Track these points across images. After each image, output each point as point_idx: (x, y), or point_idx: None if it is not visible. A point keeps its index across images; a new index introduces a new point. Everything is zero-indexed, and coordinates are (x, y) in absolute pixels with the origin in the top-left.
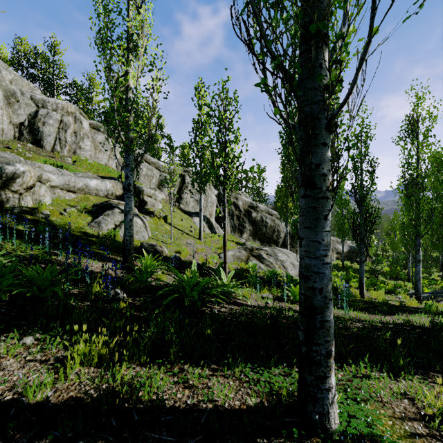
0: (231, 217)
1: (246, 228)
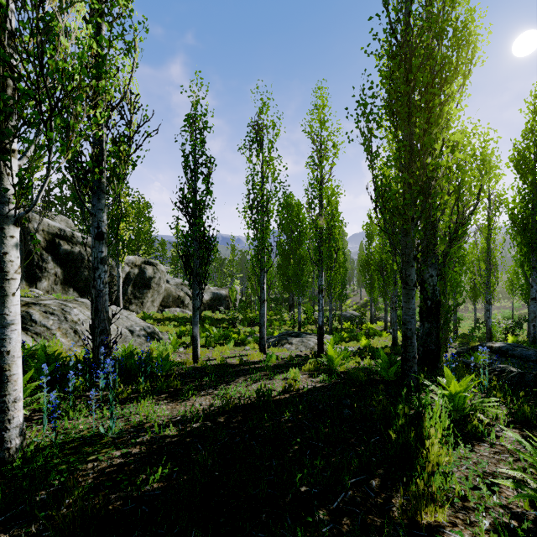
0: None
1: (47, 272)
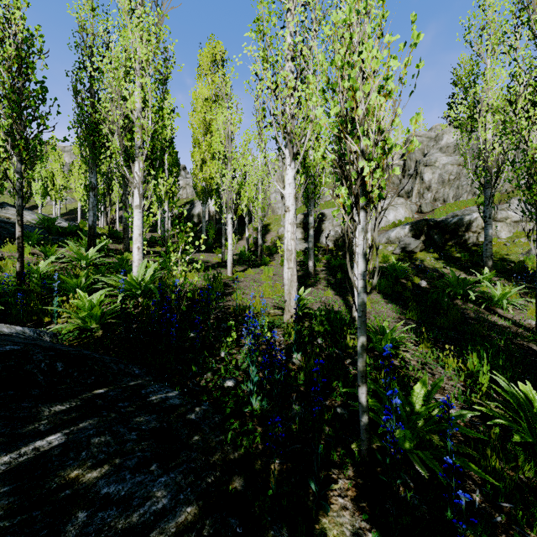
0: None
1: None
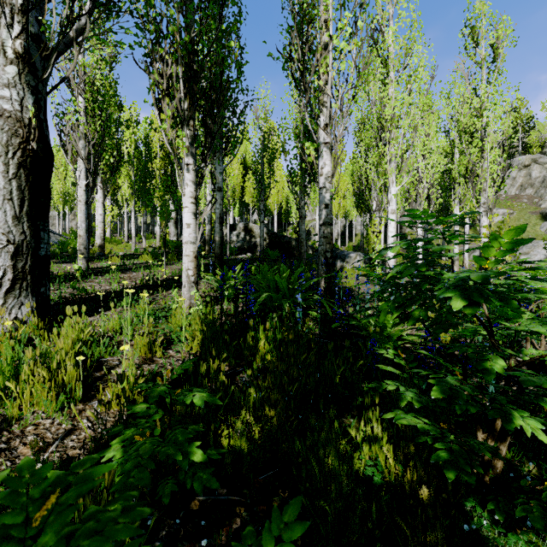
0: None
1: None
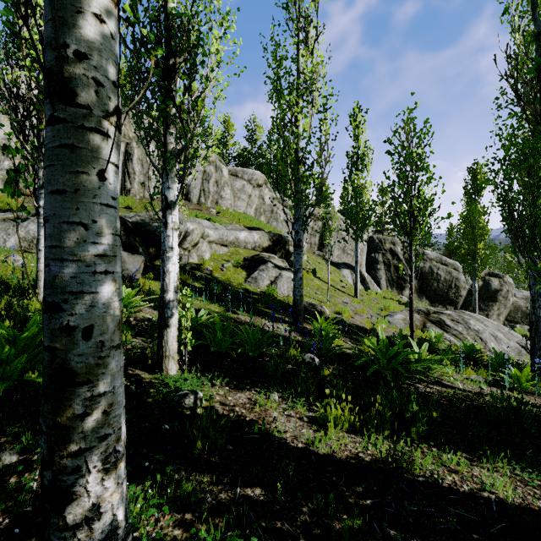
0: (387, 268)
1: (407, 283)
